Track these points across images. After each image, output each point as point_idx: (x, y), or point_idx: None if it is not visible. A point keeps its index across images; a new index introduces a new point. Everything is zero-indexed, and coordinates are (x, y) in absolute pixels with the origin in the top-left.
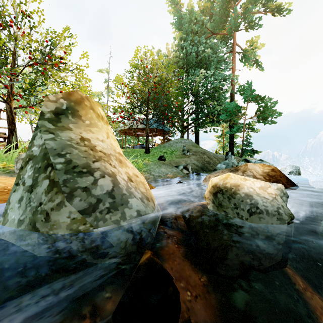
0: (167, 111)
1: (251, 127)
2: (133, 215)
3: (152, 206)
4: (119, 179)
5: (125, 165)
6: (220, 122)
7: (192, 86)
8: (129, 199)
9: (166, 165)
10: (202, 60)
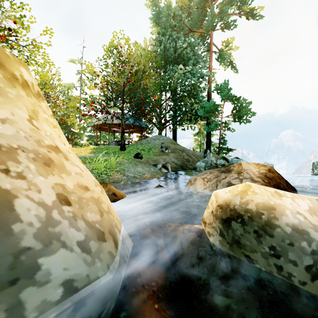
0: (145, 105)
1: (227, 126)
2: (53, 298)
3: (110, 252)
4: (22, 206)
5: (61, 169)
6: (198, 120)
7: (170, 82)
8: (43, 257)
9: (143, 163)
10: (180, 56)
